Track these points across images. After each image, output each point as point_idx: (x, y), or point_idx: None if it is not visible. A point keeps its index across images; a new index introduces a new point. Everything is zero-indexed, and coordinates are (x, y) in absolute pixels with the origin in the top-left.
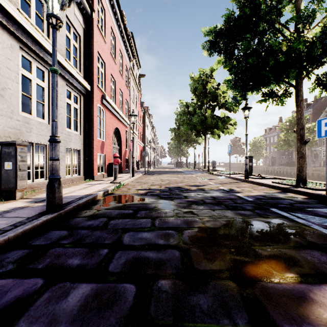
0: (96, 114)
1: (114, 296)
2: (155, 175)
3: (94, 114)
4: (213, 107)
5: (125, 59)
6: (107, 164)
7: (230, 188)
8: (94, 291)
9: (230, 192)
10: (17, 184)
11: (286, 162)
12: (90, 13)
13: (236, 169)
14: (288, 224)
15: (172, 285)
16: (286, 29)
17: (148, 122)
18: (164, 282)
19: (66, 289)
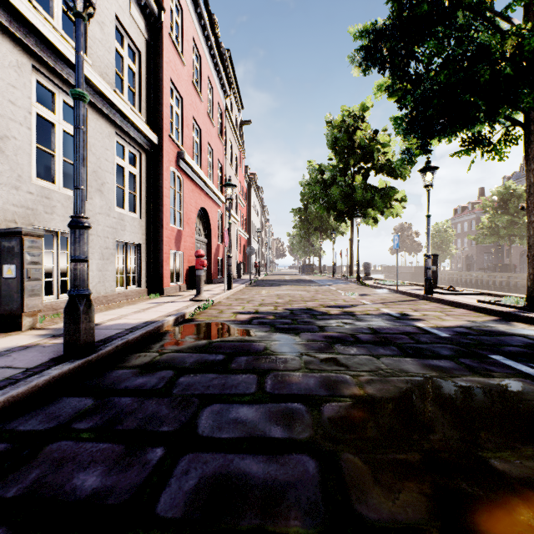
0: (167, 183)
1: None
2: (267, 287)
3: (164, 184)
4: (366, 170)
5: (218, 93)
6: (187, 268)
7: (401, 312)
8: None
9: (403, 319)
10: (24, 303)
11: (492, 264)
12: (158, 13)
13: (404, 277)
14: None
15: None
16: (506, 21)
17: (256, 200)
18: None
19: None
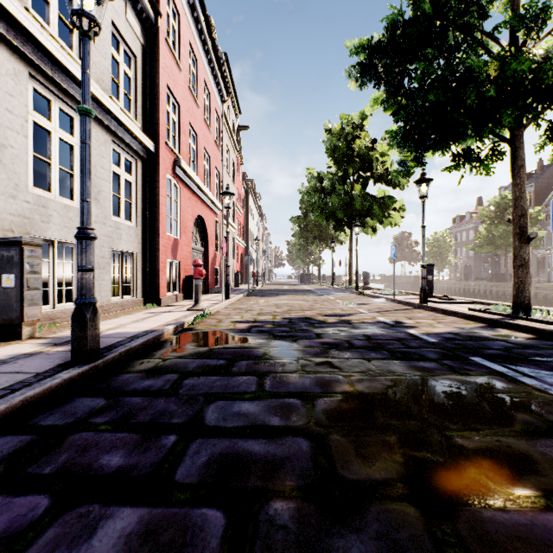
0: (164, 191)
1: (183, 536)
2: (265, 297)
3: (160, 192)
4: (365, 179)
5: (215, 98)
6: (183, 277)
7: (395, 320)
8: (144, 525)
9: (397, 327)
10: (24, 312)
11: (489, 274)
12: (154, 18)
13: (403, 287)
14: (507, 386)
15: (297, 512)
16: (494, 41)
17: (253, 207)
18: (280, 507)
19: (90, 521)
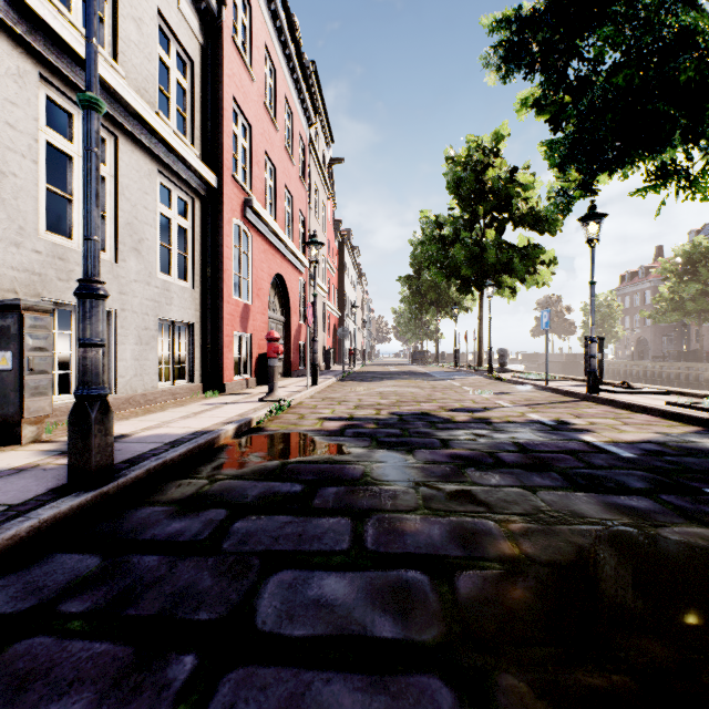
0: (230, 241)
1: None
2: (366, 382)
3: (225, 242)
4: (501, 223)
5: (299, 120)
6: (256, 356)
7: (557, 419)
8: None
9: (562, 430)
10: (24, 406)
11: (675, 351)
12: (217, 8)
13: (551, 369)
14: None
15: None
16: None
17: (350, 265)
18: None
19: None
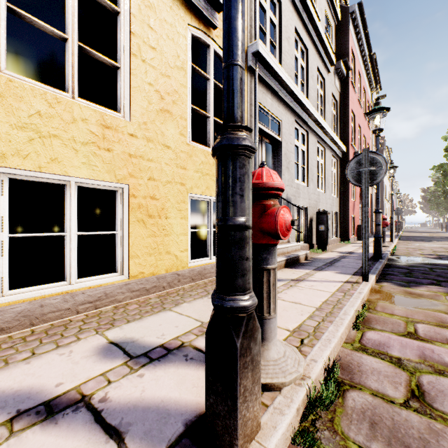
0: None
1: None
2: (420, 241)
3: None
4: None
5: (367, 93)
6: (356, 226)
7: None
8: None
9: None
10: (327, 240)
11: None
12: (345, 73)
13: None
14: None
15: None
16: None
17: None
18: None
19: None
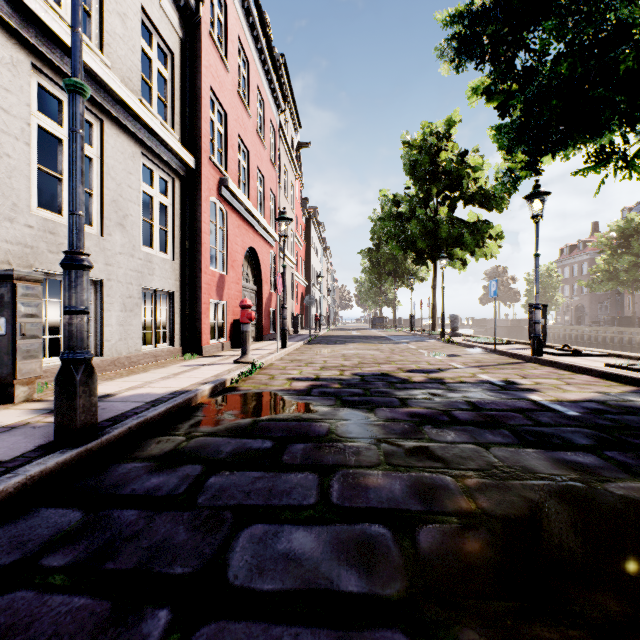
0: (207, 217)
1: None
2: (330, 345)
3: (202, 218)
4: (453, 201)
5: (270, 107)
6: (231, 321)
7: (505, 379)
8: None
9: (510, 389)
10: (16, 368)
11: (610, 317)
12: (195, 5)
13: (497, 333)
14: None
15: None
16: None
17: (316, 239)
18: None
19: None
